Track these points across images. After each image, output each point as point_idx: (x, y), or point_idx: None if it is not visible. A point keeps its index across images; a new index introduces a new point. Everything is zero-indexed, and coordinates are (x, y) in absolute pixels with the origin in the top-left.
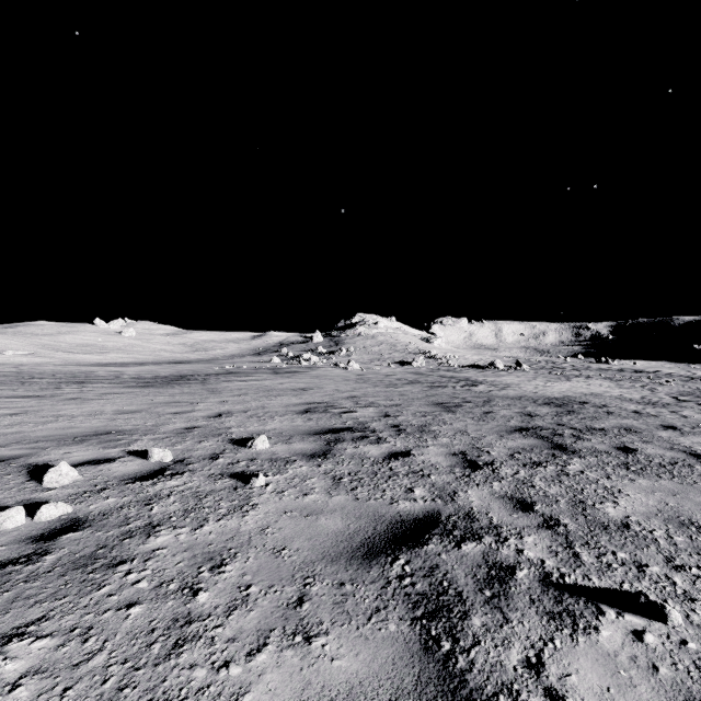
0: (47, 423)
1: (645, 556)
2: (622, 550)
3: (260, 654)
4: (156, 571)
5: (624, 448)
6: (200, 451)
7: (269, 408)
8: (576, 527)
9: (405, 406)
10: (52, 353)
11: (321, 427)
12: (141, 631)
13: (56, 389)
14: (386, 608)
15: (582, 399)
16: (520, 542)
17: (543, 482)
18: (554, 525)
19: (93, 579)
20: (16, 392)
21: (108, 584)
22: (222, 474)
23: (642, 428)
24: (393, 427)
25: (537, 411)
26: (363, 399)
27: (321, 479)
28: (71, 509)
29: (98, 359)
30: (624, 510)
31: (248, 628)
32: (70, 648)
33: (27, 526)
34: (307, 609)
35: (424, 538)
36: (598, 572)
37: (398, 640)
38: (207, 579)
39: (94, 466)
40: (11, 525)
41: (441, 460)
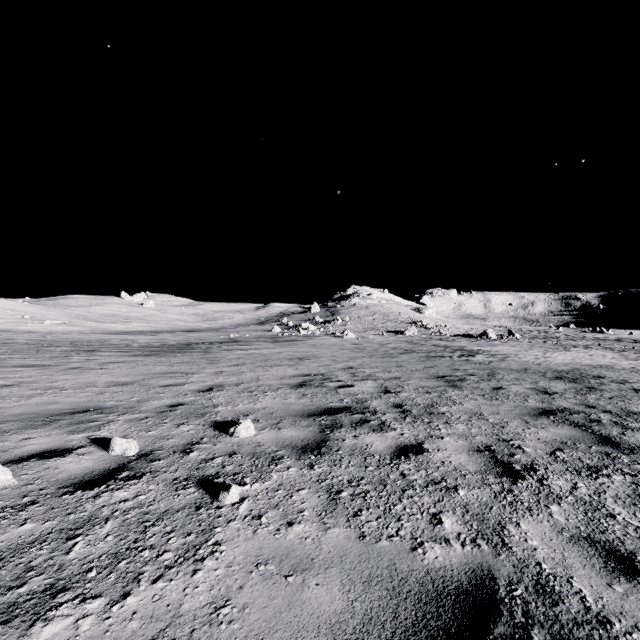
0: (32, 397)
1: None
2: None
3: None
4: None
5: None
6: (174, 440)
7: (264, 380)
8: None
9: (405, 380)
10: (83, 322)
11: (316, 406)
12: None
13: (64, 357)
14: None
15: (594, 372)
16: None
17: (622, 507)
18: None
19: None
20: (25, 361)
21: None
22: (188, 480)
23: None
24: (396, 407)
25: (552, 387)
26: (359, 370)
27: (313, 491)
28: None
29: (121, 328)
30: None
31: None
32: None
33: None
34: None
35: None
36: None
37: None
38: None
39: (43, 460)
40: None
41: (465, 461)
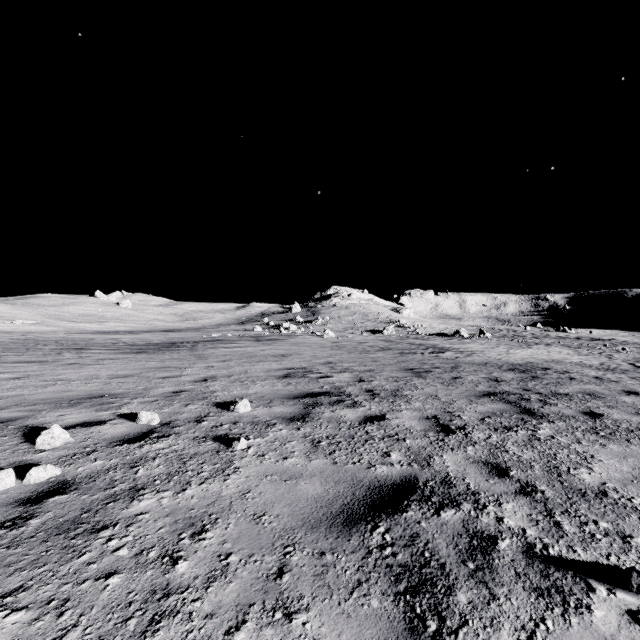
0: (46, 386)
1: (628, 526)
2: (603, 519)
3: (238, 633)
4: (137, 537)
5: (591, 413)
6: (186, 414)
7: (252, 372)
8: (554, 494)
9: (378, 372)
10: (56, 322)
11: (300, 391)
12: (118, 604)
13: (57, 355)
14: (367, 581)
15: (544, 365)
16: (499, 510)
17: (516, 447)
18: (532, 491)
19: (74, 546)
20: (21, 358)
21: (89, 551)
22: (206, 437)
23: (605, 394)
24: (368, 392)
25: (502, 376)
26: (338, 364)
27: (300, 442)
28: (60, 472)
29: (97, 328)
30: (600, 477)
31: (226, 602)
32: (44, 623)
33: (16, 488)
34: (287, 581)
35: (403, 504)
36: (582, 543)
37: (381, 618)
38: (187, 547)
39: (86, 428)
40: (1, 487)
41: (415, 424)
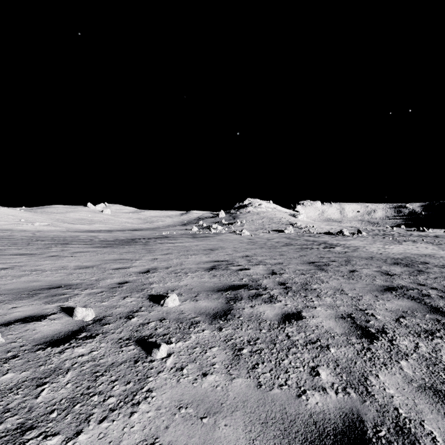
0: (21, 276)
1: None
2: None
3: None
4: None
5: None
6: (121, 308)
7: (185, 264)
8: None
9: (286, 265)
10: (61, 224)
11: (223, 284)
12: None
13: (46, 248)
14: None
15: (421, 259)
16: None
17: None
18: None
19: None
20: (19, 251)
21: None
22: (130, 339)
23: None
24: (281, 285)
25: (392, 270)
26: (253, 258)
27: (221, 349)
28: None
29: (87, 228)
30: None
31: None
32: None
33: None
34: None
35: None
36: None
37: None
38: None
39: (25, 324)
40: None
41: (333, 325)
